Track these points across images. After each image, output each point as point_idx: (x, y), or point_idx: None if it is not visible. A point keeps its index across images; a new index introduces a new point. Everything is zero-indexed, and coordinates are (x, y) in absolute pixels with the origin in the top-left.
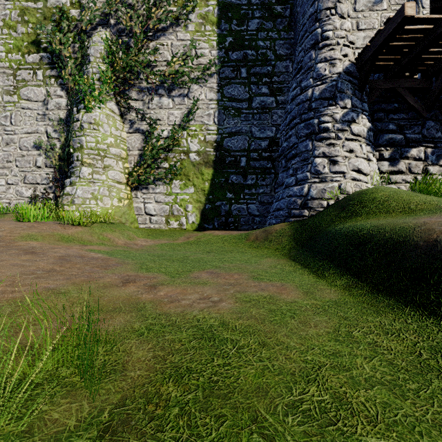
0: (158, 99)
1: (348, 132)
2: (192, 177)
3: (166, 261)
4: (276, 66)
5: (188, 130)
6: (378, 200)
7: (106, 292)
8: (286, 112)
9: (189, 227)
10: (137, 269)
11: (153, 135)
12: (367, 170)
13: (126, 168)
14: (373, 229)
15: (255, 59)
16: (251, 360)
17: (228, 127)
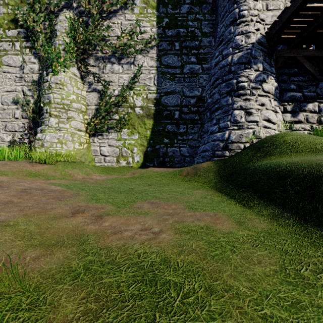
0: (110, 65)
1: (260, 89)
2: (137, 127)
3: (114, 192)
4: (202, 41)
5: (134, 90)
6: (288, 142)
7: (53, 223)
8: (210, 75)
9: (135, 165)
10: (88, 200)
11: (107, 94)
12: (275, 120)
13: (86, 119)
14: (291, 165)
15: (186, 35)
16: (200, 318)
17: (165, 88)
